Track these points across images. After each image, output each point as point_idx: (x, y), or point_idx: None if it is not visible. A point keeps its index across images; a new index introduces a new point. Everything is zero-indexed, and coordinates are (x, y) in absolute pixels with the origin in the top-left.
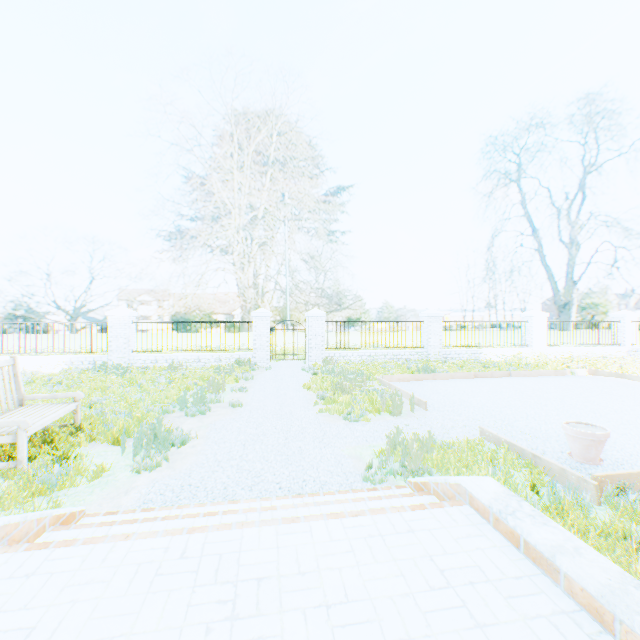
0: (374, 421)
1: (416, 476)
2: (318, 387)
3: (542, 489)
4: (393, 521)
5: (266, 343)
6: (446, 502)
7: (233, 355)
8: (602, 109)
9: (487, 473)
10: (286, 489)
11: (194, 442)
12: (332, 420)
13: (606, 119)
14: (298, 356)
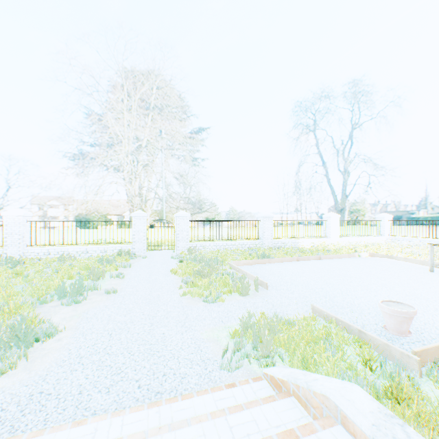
0: (228, 301)
1: (267, 358)
2: (183, 272)
3: (371, 363)
4: None
5: (143, 237)
6: (316, 422)
7: (116, 247)
8: (365, 87)
9: (327, 351)
10: (145, 388)
11: (61, 335)
12: (193, 302)
13: (367, 94)
14: (169, 246)
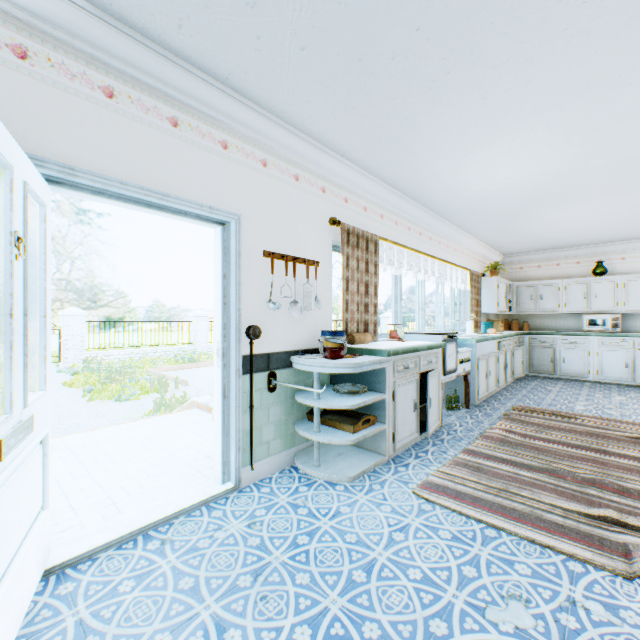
0: (144, 399)
1: None
2: (84, 383)
3: None
4: (156, 419)
5: None
6: (186, 409)
7: None
8: None
9: None
10: None
11: None
12: (105, 403)
13: None
14: None
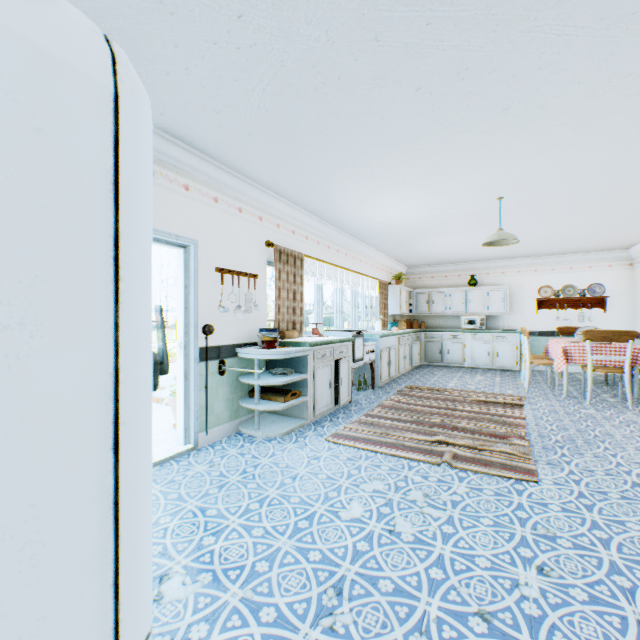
0: None
1: None
2: None
3: None
4: None
5: None
6: None
7: None
8: None
9: None
10: None
11: None
12: None
13: None
14: None
